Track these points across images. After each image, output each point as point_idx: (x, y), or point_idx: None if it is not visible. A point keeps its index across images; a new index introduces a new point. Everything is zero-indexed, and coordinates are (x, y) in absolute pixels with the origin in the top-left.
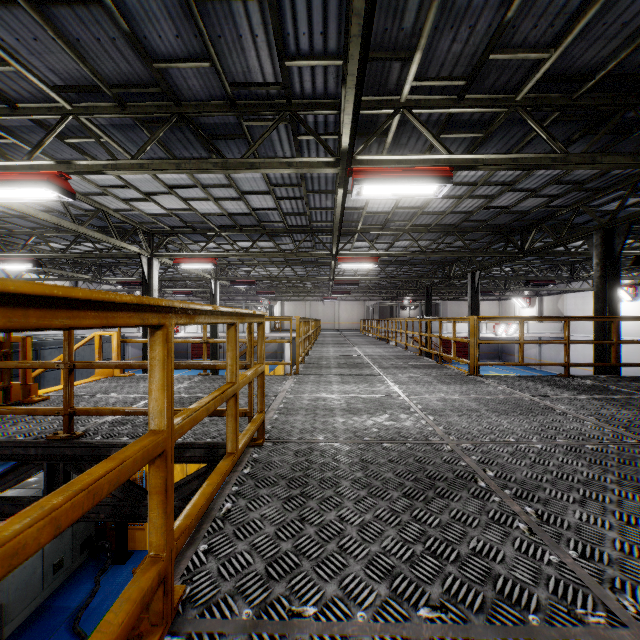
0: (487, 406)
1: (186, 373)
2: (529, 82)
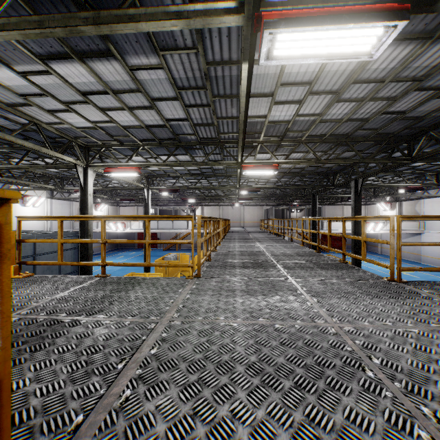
0: None
1: (131, 259)
2: None
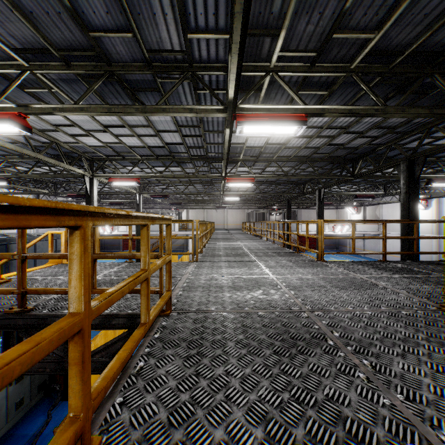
0: (331, 283)
1: (119, 260)
2: (360, 55)
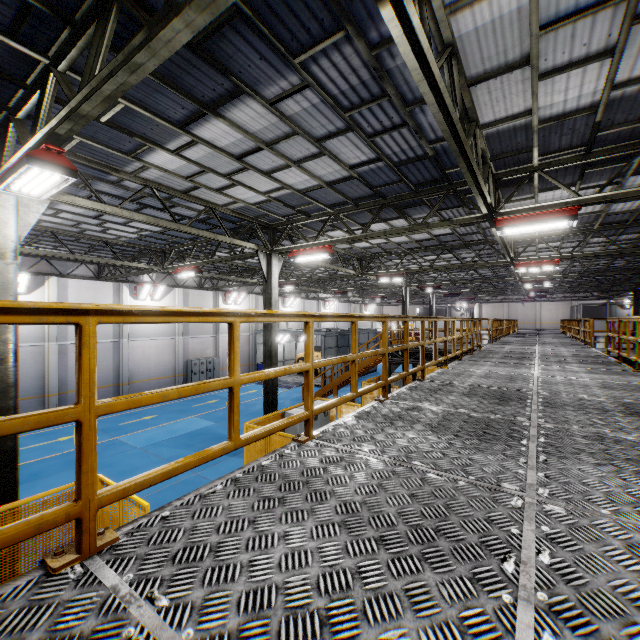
0: (569, 351)
1: None
2: (594, 226)
